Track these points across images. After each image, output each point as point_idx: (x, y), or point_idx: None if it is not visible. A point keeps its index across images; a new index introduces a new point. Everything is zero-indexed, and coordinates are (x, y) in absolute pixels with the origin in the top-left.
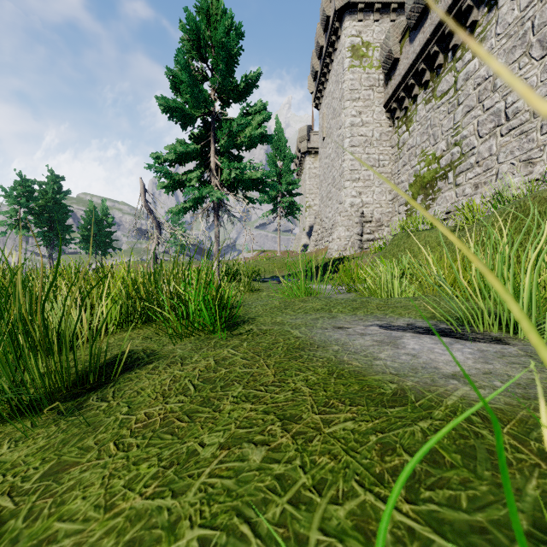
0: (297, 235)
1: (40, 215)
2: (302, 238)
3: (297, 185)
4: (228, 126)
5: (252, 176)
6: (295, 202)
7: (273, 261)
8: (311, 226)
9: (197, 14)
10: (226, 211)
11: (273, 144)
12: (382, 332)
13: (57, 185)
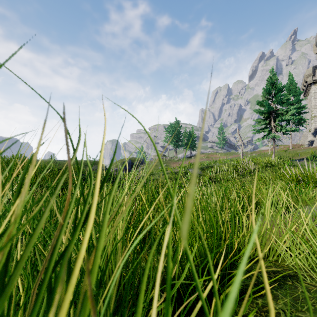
0: (303, 134)
1: (174, 136)
2: (308, 136)
3: (305, 108)
4: (281, 117)
5: (289, 130)
6: (303, 118)
7: (289, 152)
8: (316, 129)
9: (267, 83)
10: (278, 139)
11: (287, 88)
12: None
13: (178, 124)
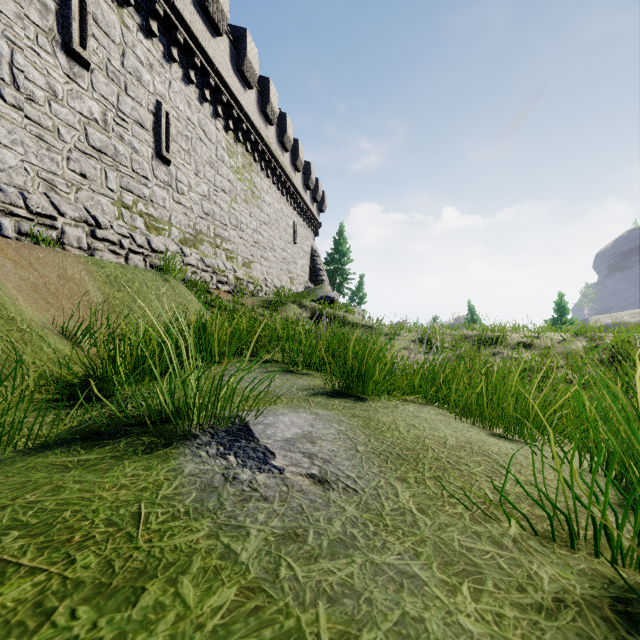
0: None
1: None
2: None
3: None
4: None
5: None
6: None
7: None
8: None
9: None
10: None
11: None
12: (287, 451)
13: None
